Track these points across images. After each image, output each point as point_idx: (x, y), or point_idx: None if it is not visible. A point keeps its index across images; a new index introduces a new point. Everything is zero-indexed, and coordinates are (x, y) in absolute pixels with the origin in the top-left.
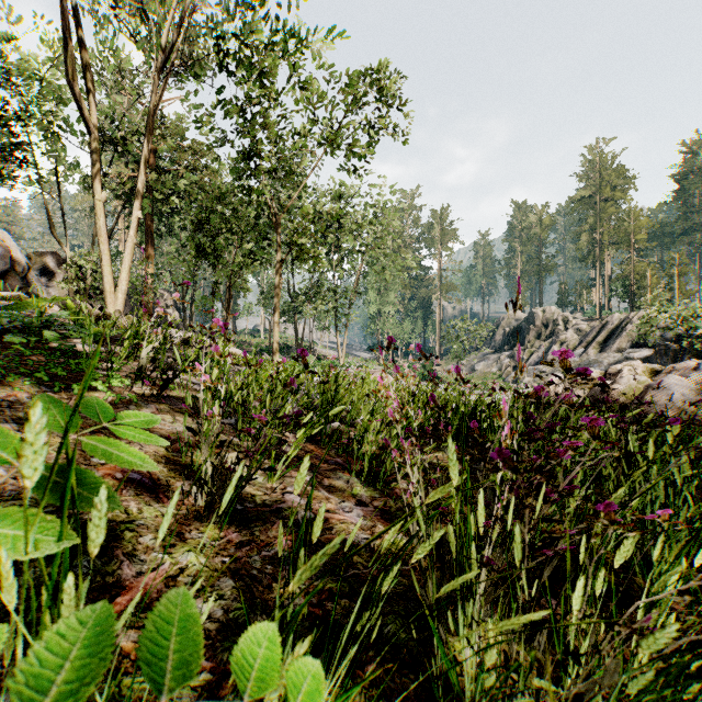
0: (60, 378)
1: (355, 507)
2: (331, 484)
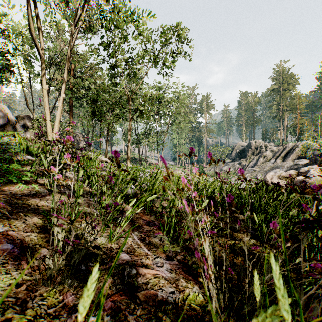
0: None
1: (165, 261)
2: (150, 241)
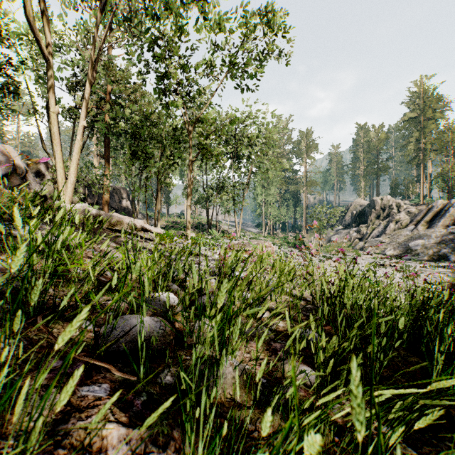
0: None
1: None
2: None
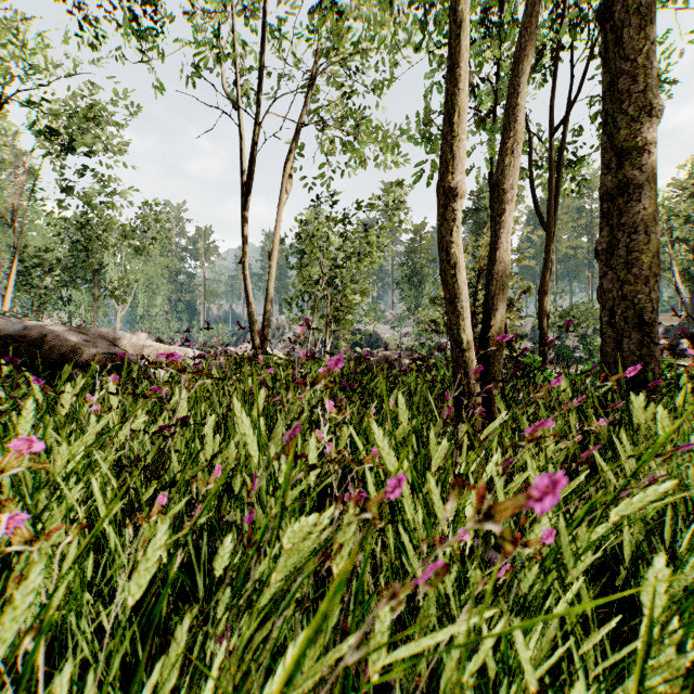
0: None
1: None
2: None
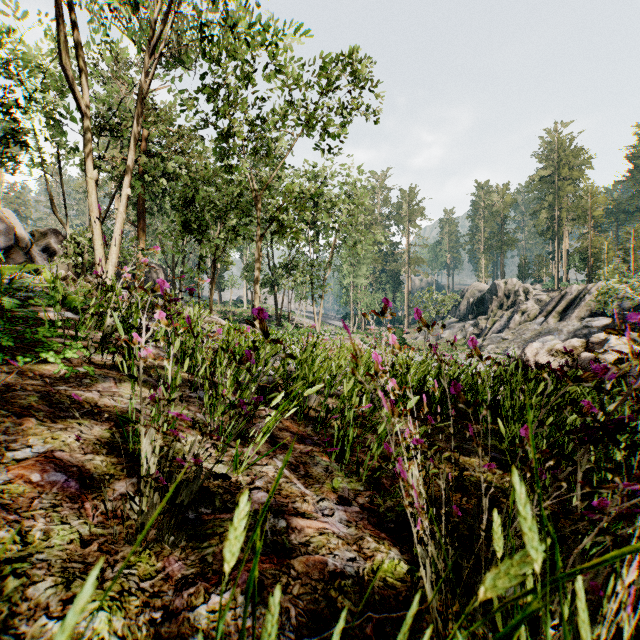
0: (11, 349)
1: (337, 507)
2: (308, 472)
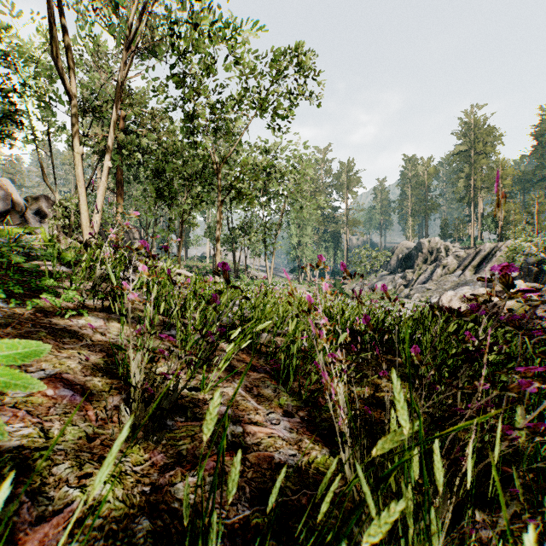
0: (20, 295)
1: (282, 418)
2: (260, 393)
